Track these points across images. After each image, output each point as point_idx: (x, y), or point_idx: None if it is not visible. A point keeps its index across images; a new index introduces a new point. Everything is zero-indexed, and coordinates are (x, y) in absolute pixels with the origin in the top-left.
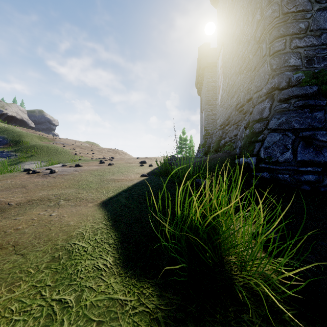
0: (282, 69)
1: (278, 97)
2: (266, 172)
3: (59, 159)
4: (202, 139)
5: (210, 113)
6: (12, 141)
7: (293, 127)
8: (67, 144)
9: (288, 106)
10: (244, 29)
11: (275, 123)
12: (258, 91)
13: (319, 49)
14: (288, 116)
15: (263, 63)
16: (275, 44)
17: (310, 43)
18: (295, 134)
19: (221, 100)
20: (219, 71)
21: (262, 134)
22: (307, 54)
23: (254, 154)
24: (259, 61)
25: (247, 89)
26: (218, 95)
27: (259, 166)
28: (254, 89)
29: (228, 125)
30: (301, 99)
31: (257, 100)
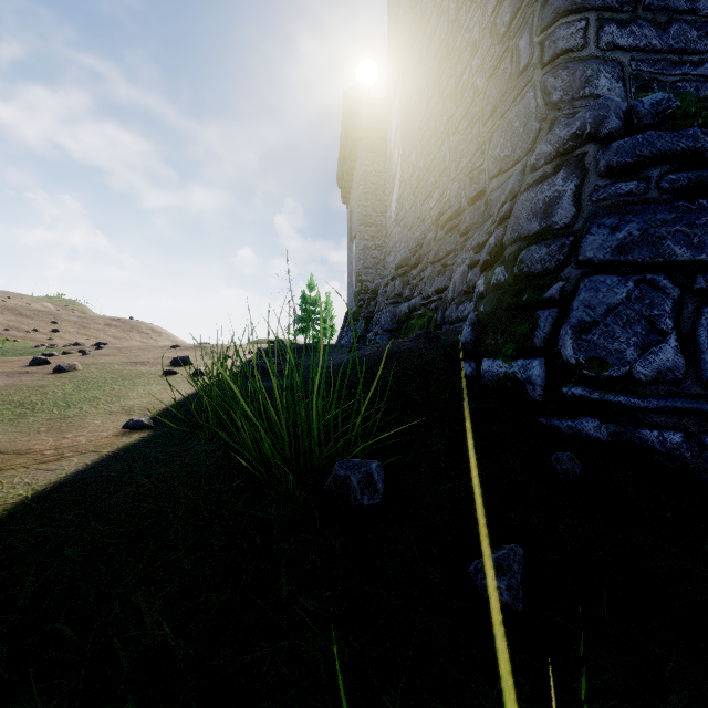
0: (577, 103)
1: (602, 162)
2: (593, 417)
3: None
4: (352, 302)
5: (369, 244)
6: None
7: (671, 257)
8: None
9: (643, 187)
10: (460, 18)
11: (603, 244)
12: (505, 171)
13: (663, 63)
14: (648, 221)
15: (520, 91)
16: (558, 30)
17: (645, 42)
18: (678, 280)
19: (397, 209)
20: (393, 139)
21: (558, 280)
22: (637, 72)
23: (536, 348)
24: (507, 87)
25: (470, 170)
26: (390, 197)
27: (560, 392)
28: (492, 168)
29: (416, 266)
30: (681, 167)
31: (523, 180)
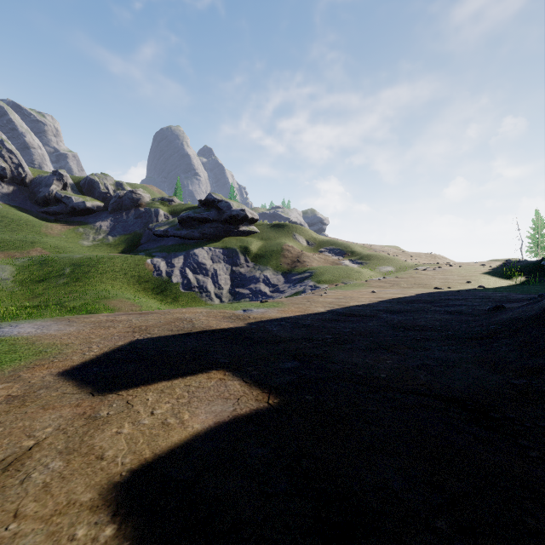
0: None
1: None
2: None
3: (398, 264)
4: None
5: None
6: (347, 252)
7: None
8: (385, 251)
9: None
10: None
11: None
12: None
13: None
14: None
15: None
16: None
17: None
18: None
19: None
20: None
21: None
22: None
23: None
24: None
25: None
26: None
27: None
28: None
29: None
30: None
31: None
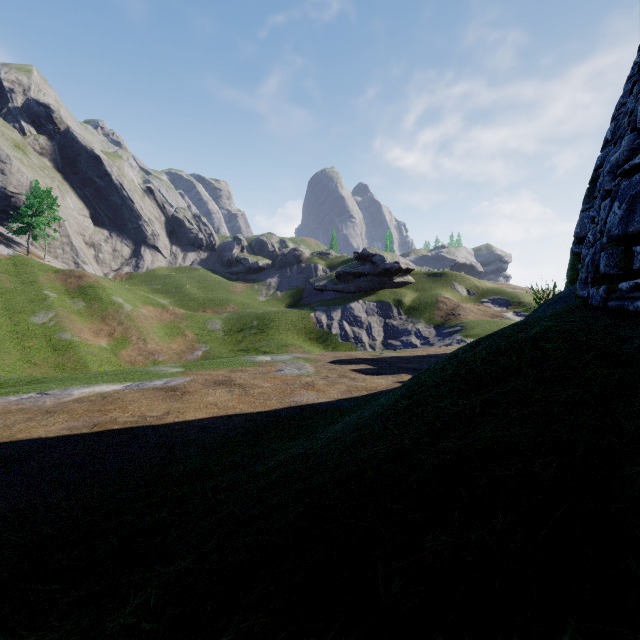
0: None
1: None
2: None
3: None
4: None
5: None
6: (514, 303)
7: None
8: None
9: None
10: None
11: None
12: None
13: None
14: None
15: None
16: None
17: None
18: None
19: None
20: None
21: None
22: None
23: None
24: None
25: None
26: None
27: None
28: None
29: None
30: None
31: None
